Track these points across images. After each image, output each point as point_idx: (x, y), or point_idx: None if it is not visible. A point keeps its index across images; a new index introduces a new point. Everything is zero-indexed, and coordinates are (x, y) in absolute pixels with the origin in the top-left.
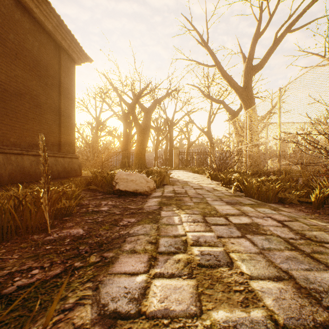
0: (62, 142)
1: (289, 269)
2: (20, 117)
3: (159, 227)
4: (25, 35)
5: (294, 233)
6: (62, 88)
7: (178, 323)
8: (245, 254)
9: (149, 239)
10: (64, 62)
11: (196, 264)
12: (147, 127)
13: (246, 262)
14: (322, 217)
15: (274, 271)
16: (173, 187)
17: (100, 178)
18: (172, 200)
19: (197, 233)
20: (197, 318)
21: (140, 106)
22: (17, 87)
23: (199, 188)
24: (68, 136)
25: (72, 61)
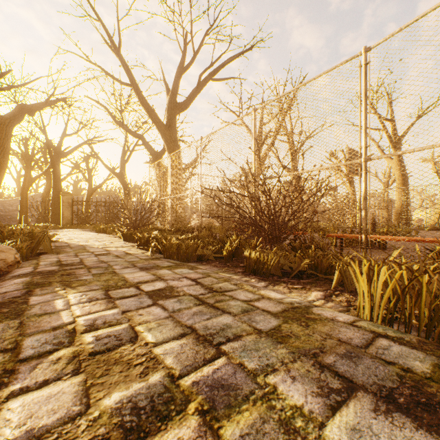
0: None
1: (194, 323)
2: None
3: (23, 322)
4: None
5: (205, 289)
6: None
7: (49, 438)
8: (154, 322)
9: (1, 347)
10: None
11: (88, 354)
12: (1, 151)
13: (153, 330)
14: (230, 269)
15: (180, 330)
16: (58, 257)
17: None
18: (56, 276)
19: (93, 314)
20: (82, 416)
21: None
22: None
23: (105, 254)
24: None
25: None
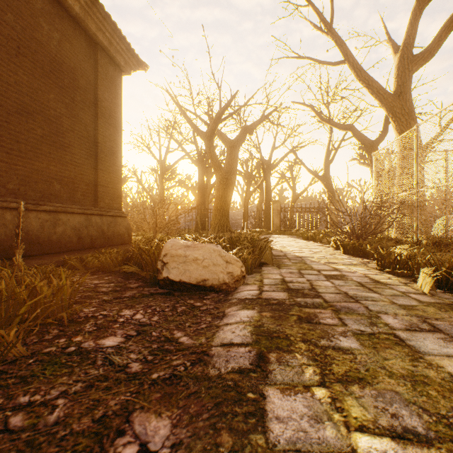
0: (99, 191)
1: None
2: (26, 151)
3: None
4: (36, 18)
5: None
6: (100, 108)
7: None
8: None
9: None
10: (102, 69)
11: None
12: (231, 169)
13: None
14: None
15: None
16: (280, 273)
17: (137, 253)
18: (290, 319)
19: None
20: None
21: (220, 138)
22: (20, 100)
23: (337, 276)
24: (110, 183)
25: (116, 68)
